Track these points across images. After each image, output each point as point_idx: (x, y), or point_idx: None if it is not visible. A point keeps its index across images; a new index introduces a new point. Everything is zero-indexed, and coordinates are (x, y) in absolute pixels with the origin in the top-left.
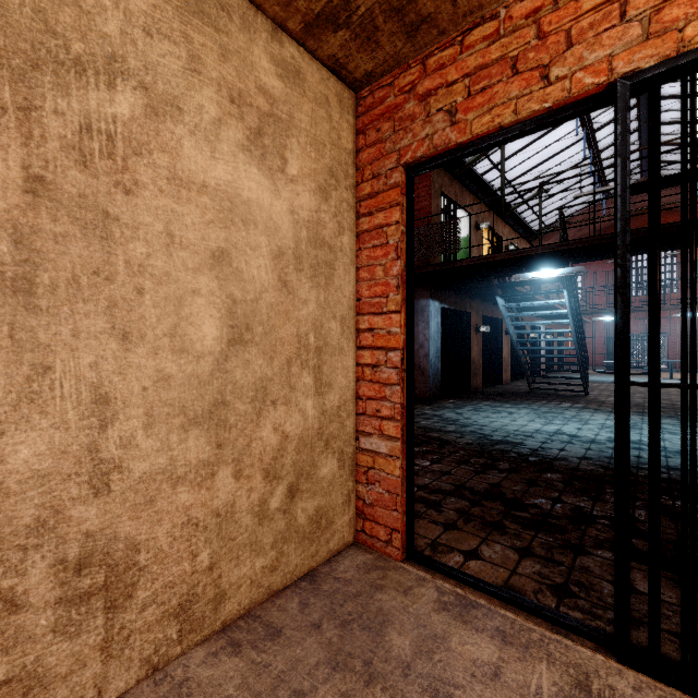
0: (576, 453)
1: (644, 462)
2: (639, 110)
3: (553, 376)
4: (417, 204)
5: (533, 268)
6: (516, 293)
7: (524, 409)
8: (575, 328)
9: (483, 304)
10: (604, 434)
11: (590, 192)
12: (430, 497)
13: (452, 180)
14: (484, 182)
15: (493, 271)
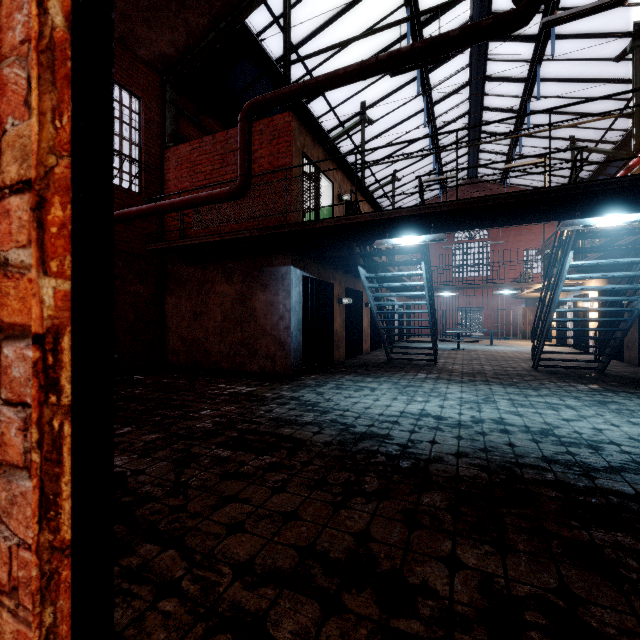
0: (449, 446)
1: (520, 454)
2: (470, 118)
3: (409, 347)
4: (277, 160)
5: (395, 236)
6: (377, 263)
7: (385, 383)
8: (429, 301)
9: (346, 276)
10: (467, 412)
11: (437, 178)
12: (249, 604)
13: (314, 143)
14: (347, 162)
15: (355, 236)
